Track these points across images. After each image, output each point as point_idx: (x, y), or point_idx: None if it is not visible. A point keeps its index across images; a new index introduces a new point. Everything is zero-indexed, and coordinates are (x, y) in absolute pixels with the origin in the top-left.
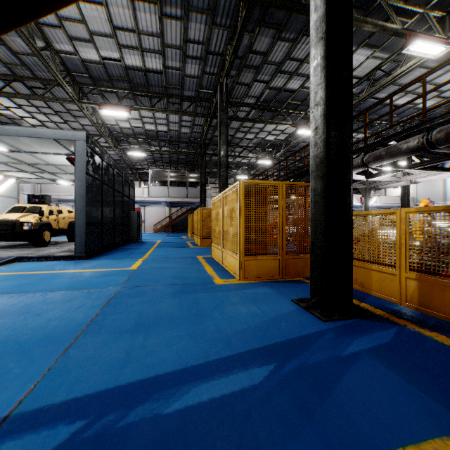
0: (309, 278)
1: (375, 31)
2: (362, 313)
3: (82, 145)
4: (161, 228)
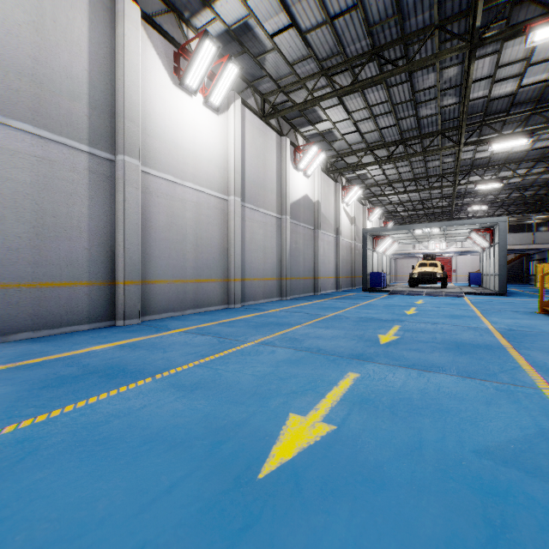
0: None
1: None
2: None
3: (504, 225)
4: None
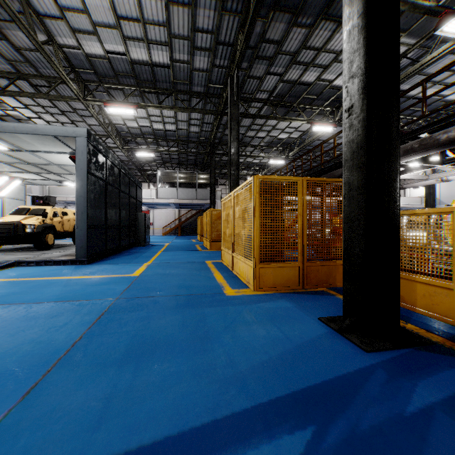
0: (334, 289)
1: (404, 11)
2: (414, 339)
3: (83, 142)
4: (170, 230)
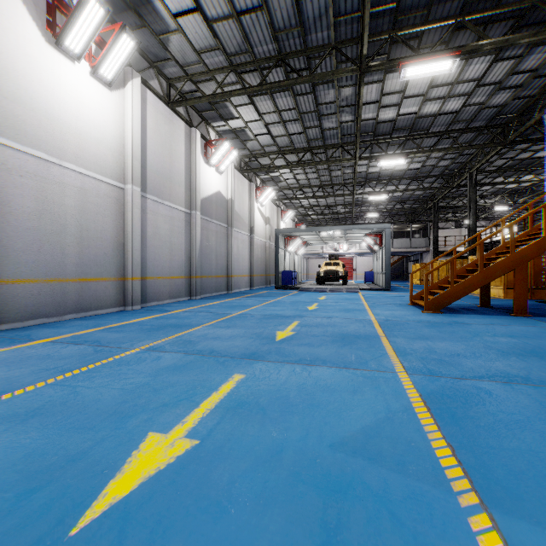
0: None
1: None
2: None
3: (389, 231)
4: None
